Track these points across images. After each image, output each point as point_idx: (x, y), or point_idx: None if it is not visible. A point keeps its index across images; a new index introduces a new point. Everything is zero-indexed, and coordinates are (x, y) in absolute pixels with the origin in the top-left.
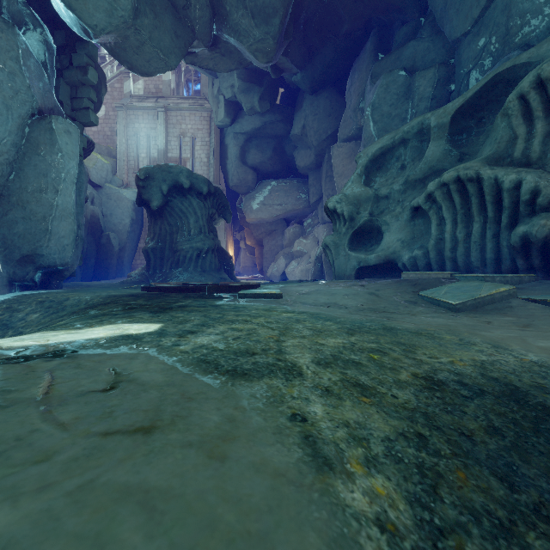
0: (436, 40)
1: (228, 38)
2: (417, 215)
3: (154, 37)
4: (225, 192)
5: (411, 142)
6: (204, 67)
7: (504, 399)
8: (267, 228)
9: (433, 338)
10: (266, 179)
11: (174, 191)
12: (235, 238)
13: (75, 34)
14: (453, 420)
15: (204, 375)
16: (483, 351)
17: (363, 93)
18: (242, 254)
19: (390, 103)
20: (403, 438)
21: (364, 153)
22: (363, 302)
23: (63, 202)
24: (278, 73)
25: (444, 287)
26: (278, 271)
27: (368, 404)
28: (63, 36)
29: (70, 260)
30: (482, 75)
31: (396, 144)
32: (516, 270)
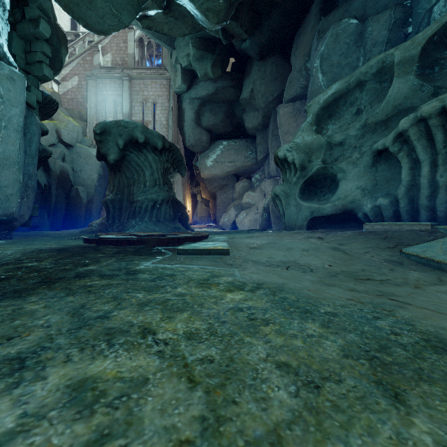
0: None
1: None
2: (379, 159)
3: None
4: (183, 152)
5: (368, 84)
6: (160, 32)
7: None
8: (220, 182)
9: None
10: (219, 139)
11: (130, 146)
12: (193, 192)
13: None
14: None
15: None
16: None
17: (308, 53)
18: (199, 206)
19: (340, 53)
20: None
21: (315, 101)
22: (330, 260)
23: (4, 150)
24: (228, 39)
25: (437, 243)
26: (229, 221)
27: None
28: None
29: (16, 211)
30: None
31: (351, 88)
32: None
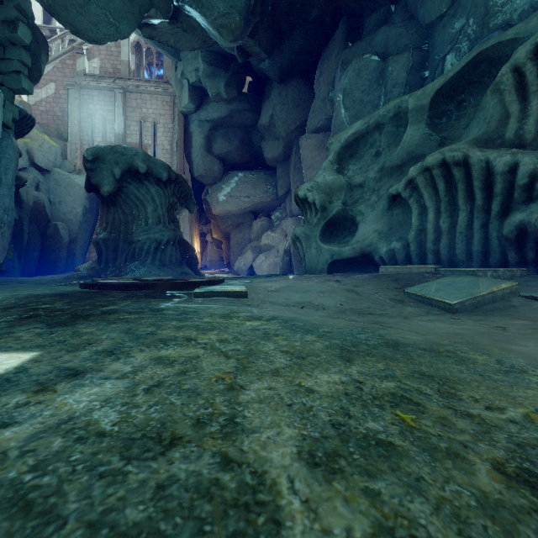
0: (408, 26)
1: (189, 10)
2: (394, 204)
3: None
4: (190, 183)
5: (386, 127)
6: (165, 43)
7: None
8: (234, 220)
9: (462, 360)
10: (233, 170)
11: (128, 176)
12: (201, 231)
13: None
14: None
15: None
16: None
17: (332, 82)
18: (209, 248)
19: (362, 89)
20: None
21: (337, 139)
22: (342, 300)
23: None
24: (244, 57)
25: (433, 283)
26: (246, 265)
27: None
28: None
29: None
30: (458, 59)
31: (371, 129)
32: (506, 263)
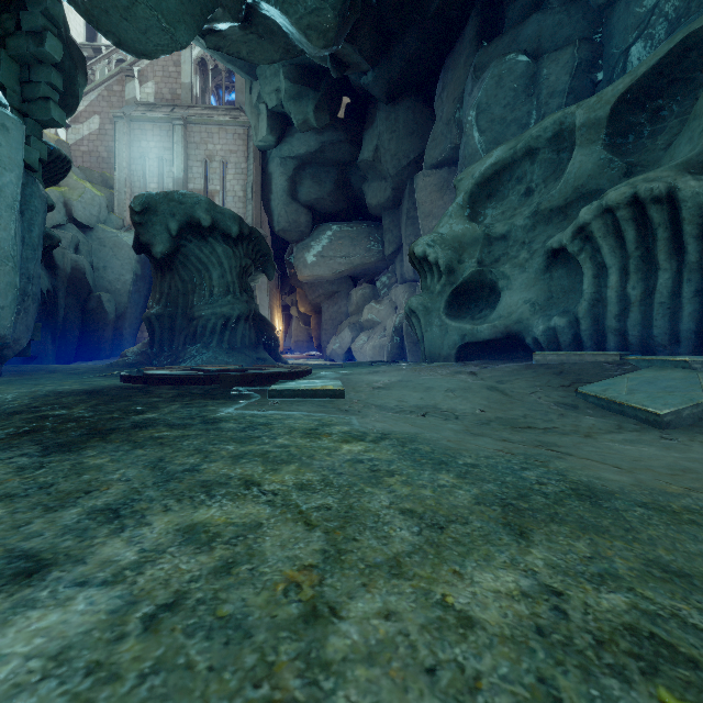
0: (572, 9)
1: (267, 8)
2: (555, 262)
3: None
4: (270, 241)
5: (542, 152)
6: (235, 55)
7: None
8: (327, 288)
9: None
10: (326, 222)
11: (188, 231)
12: (284, 303)
13: None
14: None
15: None
16: None
17: (460, 97)
18: (294, 325)
19: (504, 103)
20: None
21: (468, 173)
22: (483, 404)
23: None
24: (340, 69)
25: (622, 379)
26: (342, 348)
27: None
28: None
29: (10, 332)
30: (649, 51)
31: (518, 158)
32: None
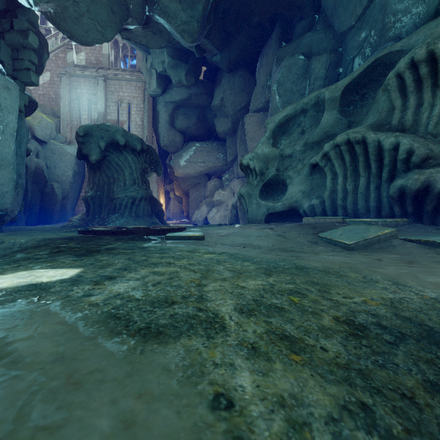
0: (327, 32)
1: (158, 18)
2: (314, 171)
3: (91, 10)
4: (157, 151)
5: (309, 112)
6: (138, 43)
7: (425, 342)
8: (192, 181)
9: (341, 276)
10: (192, 141)
11: (111, 147)
12: (165, 189)
13: (16, 1)
14: (389, 376)
15: (108, 338)
16: (387, 288)
17: (270, 73)
18: (172, 203)
19: (292, 81)
20: (347, 414)
21: (272, 120)
22: (273, 242)
23: (1, 152)
24: (201, 53)
25: (339, 229)
26: (202, 217)
27: (299, 364)
28: (4, 1)
29: (10, 206)
30: (363, 61)
31: (297, 113)
32: (393, 215)
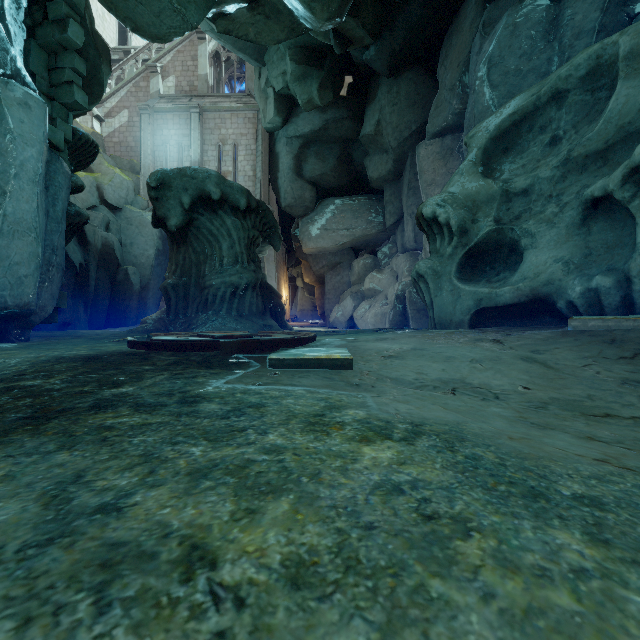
0: None
1: None
2: (594, 214)
3: None
4: (277, 217)
5: (571, 94)
6: (244, 38)
7: None
8: (330, 260)
9: None
10: (329, 197)
11: (200, 205)
12: (290, 275)
13: None
14: None
15: None
16: None
17: (465, 60)
18: (300, 295)
19: (520, 53)
20: None
21: (481, 128)
22: (524, 379)
23: (15, 210)
24: (343, 45)
25: None
26: (344, 316)
27: None
28: None
29: (33, 300)
30: None
31: (542, 104)
32: None
